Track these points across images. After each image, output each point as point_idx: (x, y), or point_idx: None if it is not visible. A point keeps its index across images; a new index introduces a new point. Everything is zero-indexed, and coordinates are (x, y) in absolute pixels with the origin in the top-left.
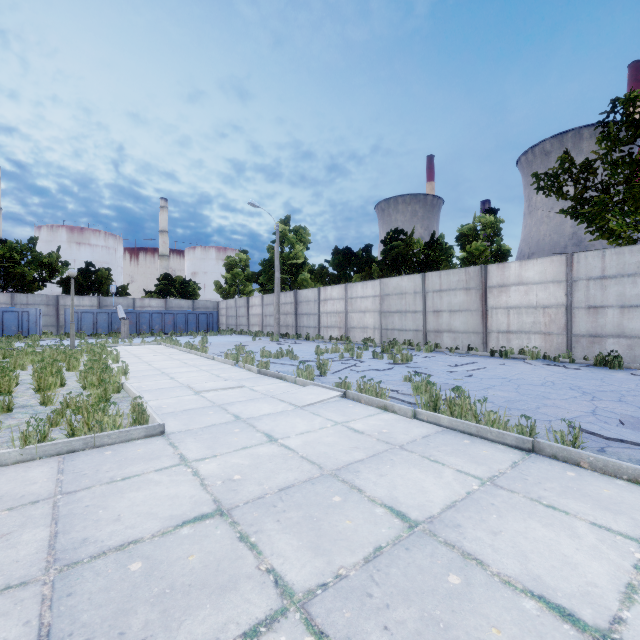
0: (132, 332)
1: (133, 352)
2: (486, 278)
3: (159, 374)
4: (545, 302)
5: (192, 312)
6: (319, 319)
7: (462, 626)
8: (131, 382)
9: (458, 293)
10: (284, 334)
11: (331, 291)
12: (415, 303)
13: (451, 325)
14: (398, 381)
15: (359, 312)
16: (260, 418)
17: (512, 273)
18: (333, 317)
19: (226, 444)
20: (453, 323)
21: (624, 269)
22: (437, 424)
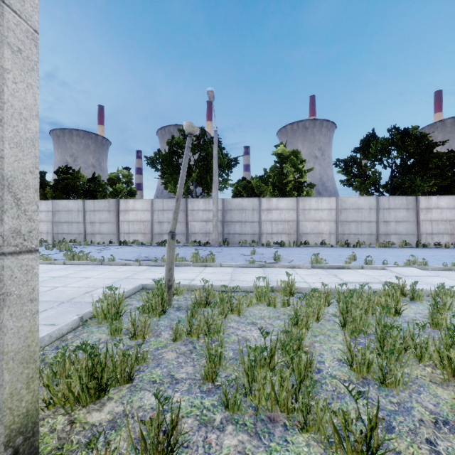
0: None
1: None
2: (119, 206)
3: None
4: (144, 219)
5: None
6: None
7: (62, 281)
8: None
9: (104, 213)
10: None
11: None
12: (78, 217)
13: (101, 230)
14: (60, 257)
15: None
16: None
17: (131, 205)
18: None
19: None
20: (102, 229)
21: (169, 207)
22: (73, 264)
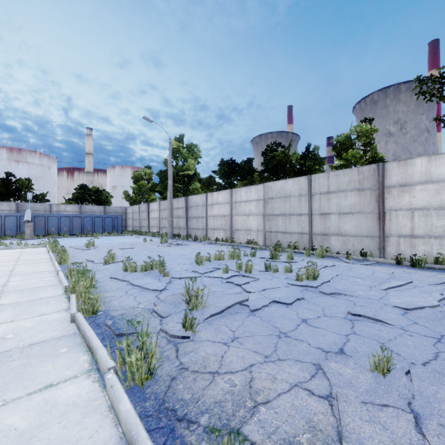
0: (41, 233)
1: None
2: (383, 177)
3: None
4: None
5: (98, 216)
6: (206, 222)
7: None
8: None
9: (349, 194)
10: (176, 235)
11: (217, 196)
12: (300, 206)
13: (340, 228)
14: (355, 366)
15: (243, 215)
16: None
17: (417, 170)
18: (219, 220)
19: None
20: (343, 226)
21: None
22: None
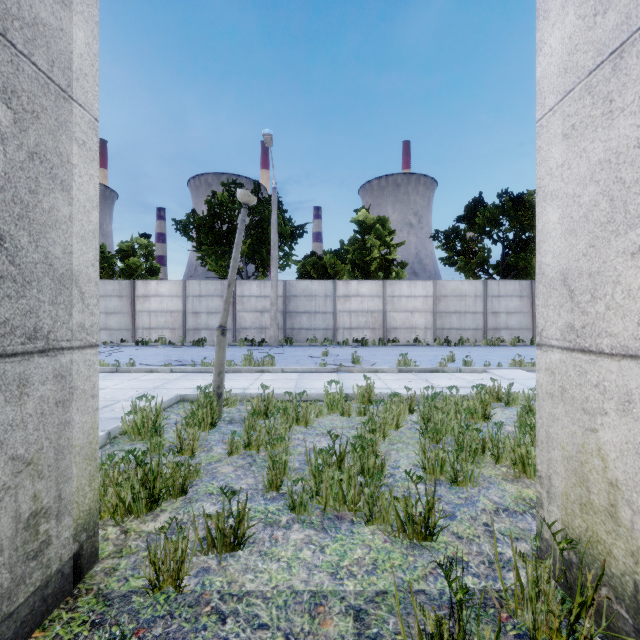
0: None
1: None
2: (135, 290)
3: None
4: (172, 309)
5: None
6: None
7: None
8: None
9: (113, 299)
10: None
11: None
12: None
13: (108, 324)
14: None
15: None
16: None
17: (153, 288)
18: None
19: None
20: (109, 322)
21: (209, 292)
22: None
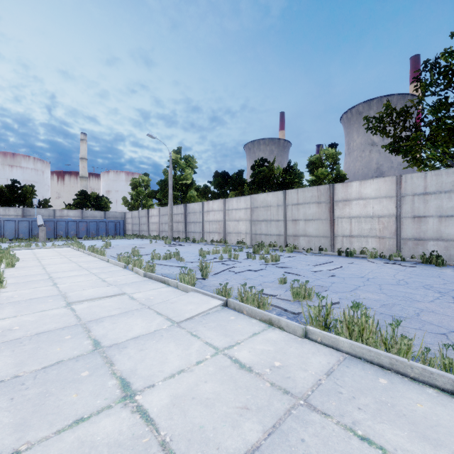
0: (50, 237)
1: (39, 255)
2: (333, 194)
3: (45, 279)
4: (379, 213)
5: (102, 220)
6: (203, 226)
7: None
8: (6, 290)
9: (311, 206)
10: (176, 238)
11: (212, 204)
12: (278, 214)
13: (306, 231)
14: (274, 283)
15: (234, 221)
16: (125, 345)
17: (354, 190)
18: (214, 224)
19: (52, 413)
20: (307, 229)
21: (442, 187)
22: (334, 348)
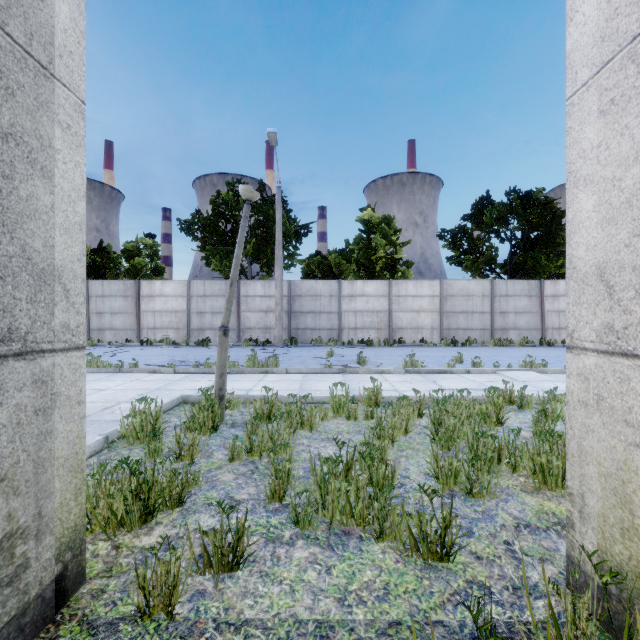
0: None
1: None
2: (140, 290)
3: None
4: (177, 309)
5: None
6: None
7: None
8: None
9: (118, 299)
10: None
11: None
12: None
13: (113, 324)
14: None
15: None
16: None
17: (157, 288)
18: None
19: None
20: (114, 322)
21: (213, 292)
22: None
